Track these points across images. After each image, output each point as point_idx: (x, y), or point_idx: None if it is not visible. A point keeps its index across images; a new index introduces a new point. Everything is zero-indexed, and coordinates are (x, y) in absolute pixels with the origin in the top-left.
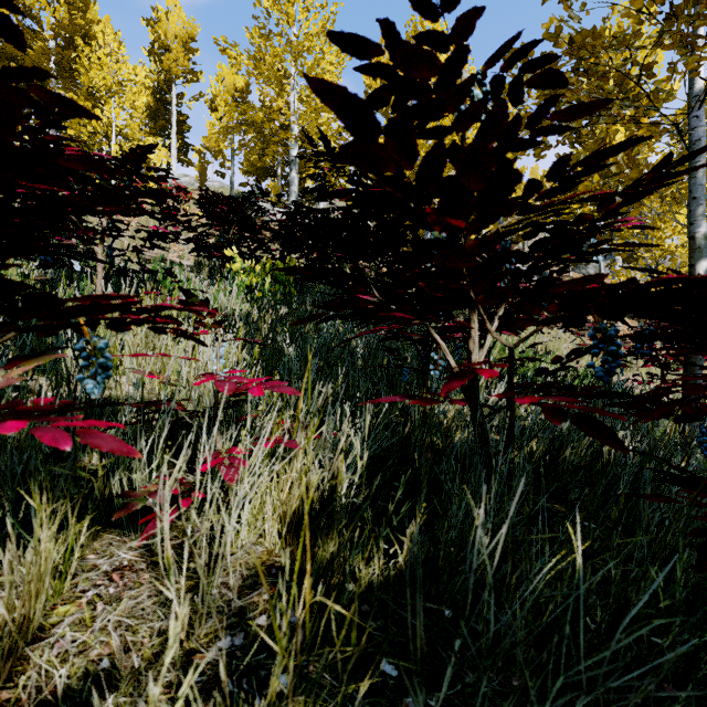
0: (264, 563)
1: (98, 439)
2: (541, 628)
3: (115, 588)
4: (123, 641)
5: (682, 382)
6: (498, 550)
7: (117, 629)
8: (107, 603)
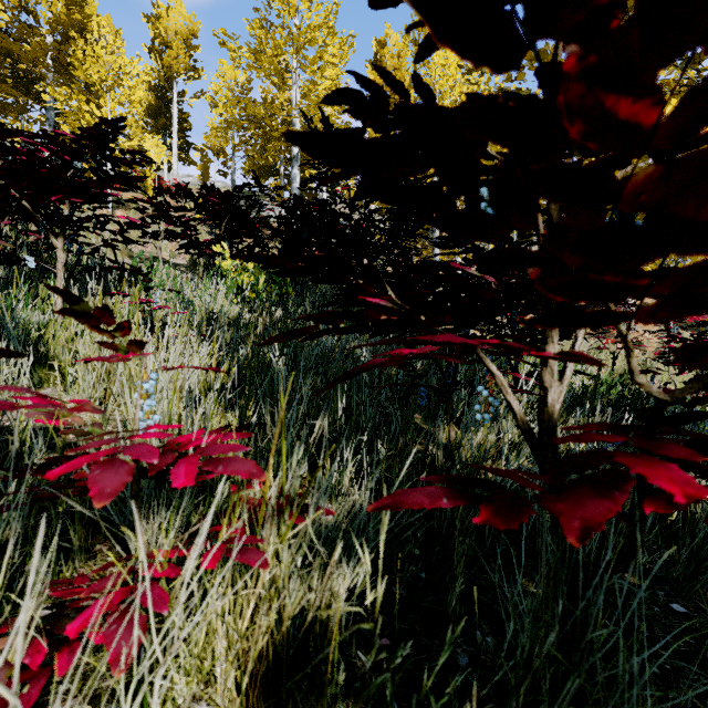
0: None
1: None
2: None
3: None
4: None
5: None
6: None
7: None
8: None
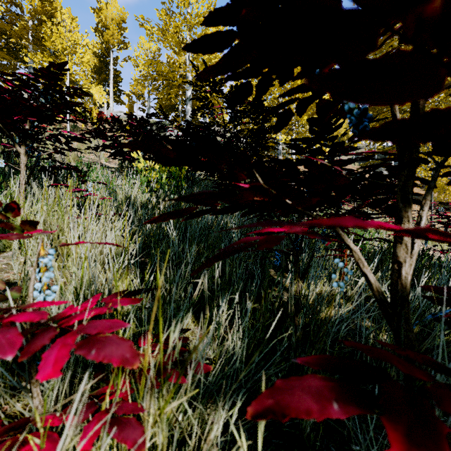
0: None
1: None
2: None
3: None
4: None
5: None
6: None
7: None
8: None
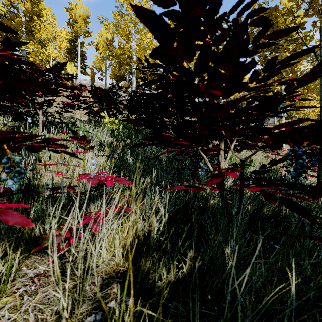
0: (114, 271)
1: (8, 216)
2: (260, 309)
3: (35, 286)
4: (36, 318)
5: (317, 175)
6: (244, 282)
7: (33, 311)
8: (30, 296)
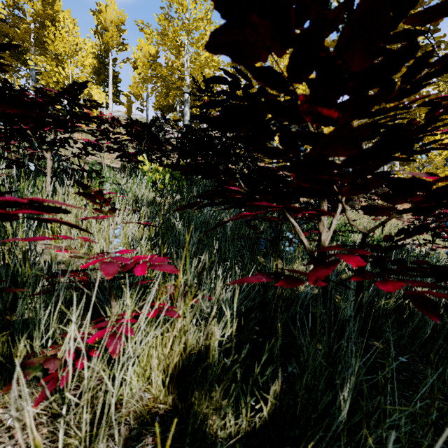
0: (149, 411)
1: None
2: None
3: (13, 446)
4: None
5: None
6: None
7: None
8: None
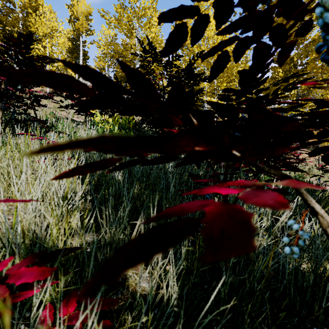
0: None
1: None
2: None
3: None
4: None
5: None
6: None
7: None
8: None
